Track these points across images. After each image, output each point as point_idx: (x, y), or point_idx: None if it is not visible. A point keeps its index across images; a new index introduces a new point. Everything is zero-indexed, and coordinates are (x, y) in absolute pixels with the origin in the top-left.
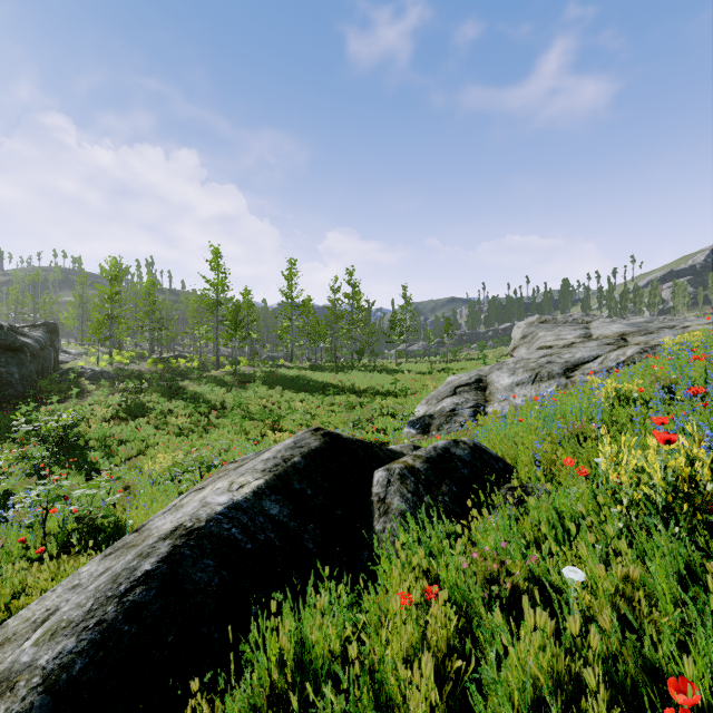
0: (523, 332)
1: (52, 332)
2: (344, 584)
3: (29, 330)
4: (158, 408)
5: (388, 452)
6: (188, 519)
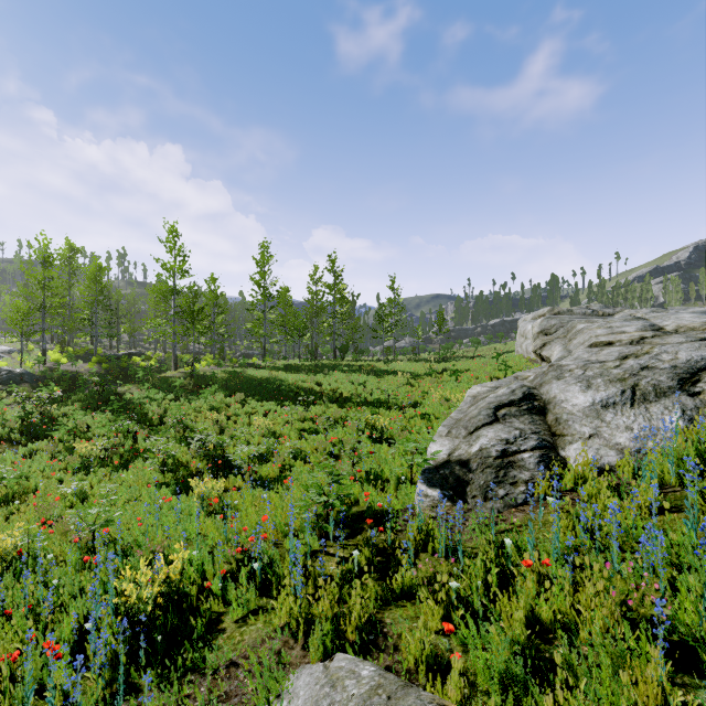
0: (541, 325)
1: None
2: None
3: None
4: (62, 427)
5: None
6: None
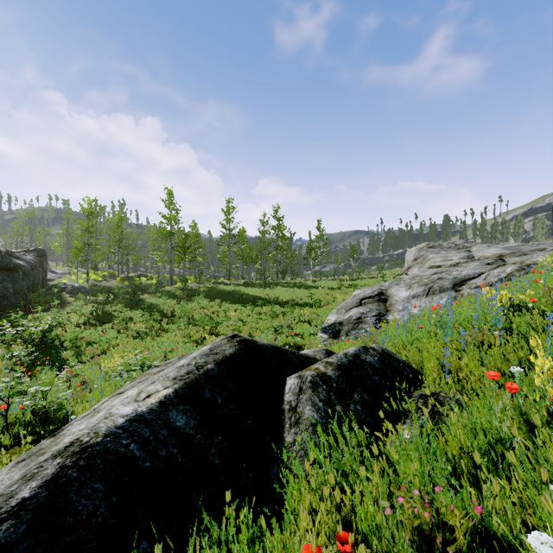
0: (414, 255)
1: (42, 256)
2: (250, 505)
3: (23, 254)
4: (121, 316)
5: (301, 358)
6: (87, 433)
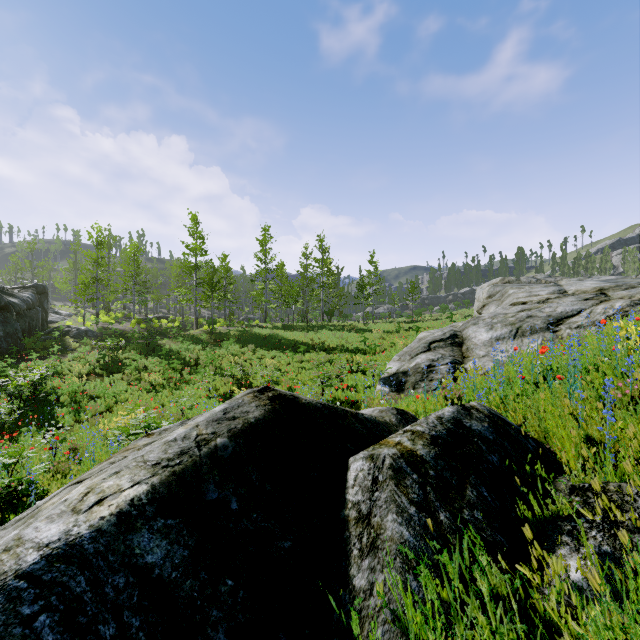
0: (489, 292)
1: (42, 293)
2: None
3: (19, 291)
4: (132, 364)
5: (367, 423)
6: None
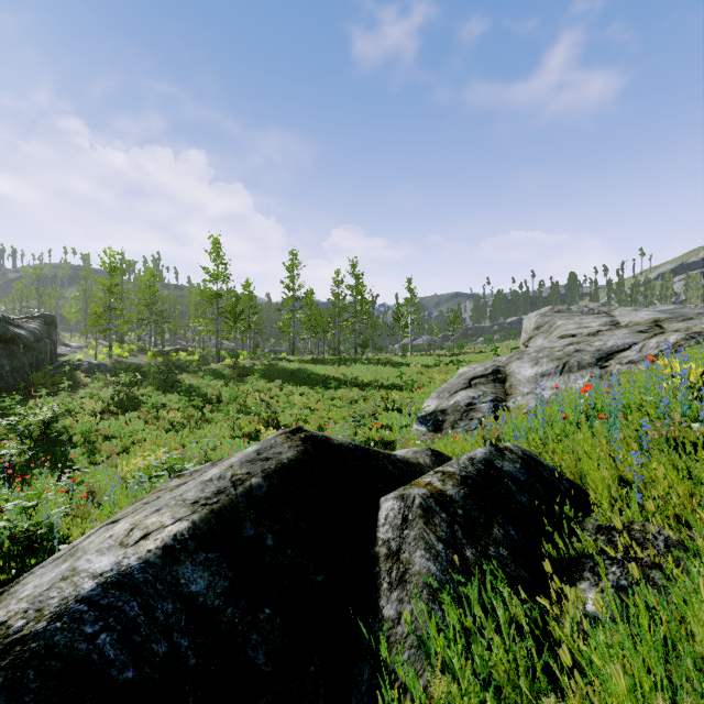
0: (536, 322)
1: (50, 324)
2: None
3: (25, 322)
4: (150, 401)
5: (399, 464)
6: (22, 610)
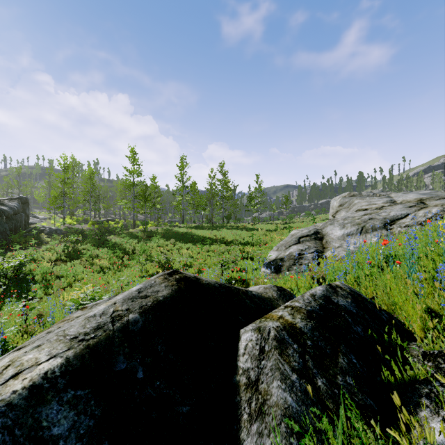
0: (340, 202)
1: (24, 203)
2: None
3: (8, 201)
4: (87, 253)
5: (255, 299)
6: None
